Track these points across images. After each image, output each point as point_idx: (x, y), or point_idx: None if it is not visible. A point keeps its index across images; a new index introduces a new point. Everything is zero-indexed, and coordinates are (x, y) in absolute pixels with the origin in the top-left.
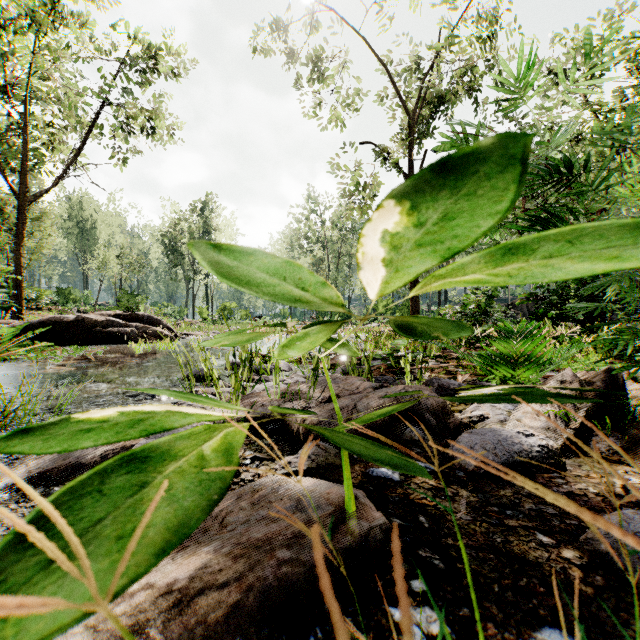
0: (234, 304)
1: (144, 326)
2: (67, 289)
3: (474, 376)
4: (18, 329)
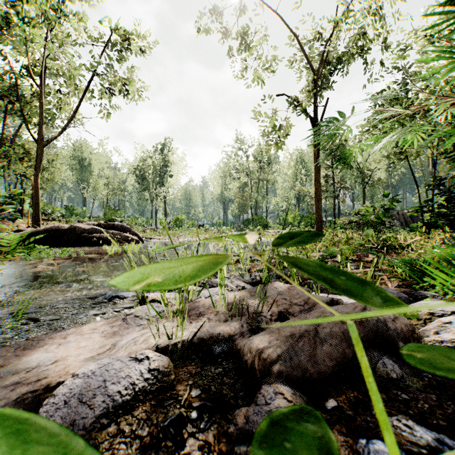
0: (184, 216)
1: (118, 232)
2: (72, 206)
3: (399, 281)
4: (24, 235)
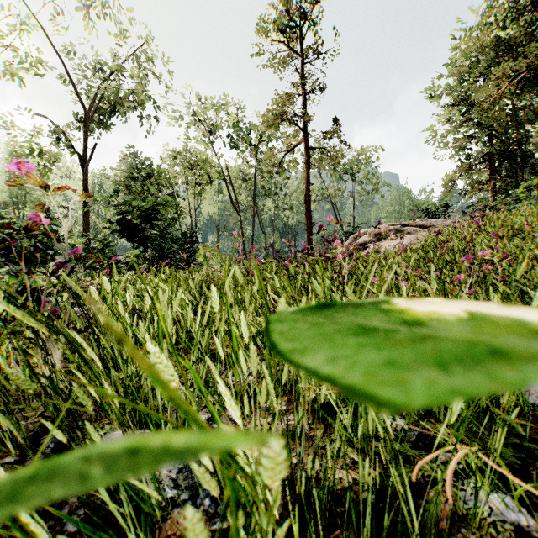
0: None
1: None
2: None
3: None
4: None
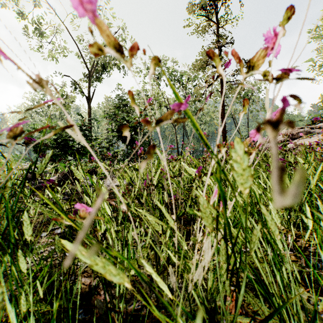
0: None
1: None
2: None
3: None
4: None
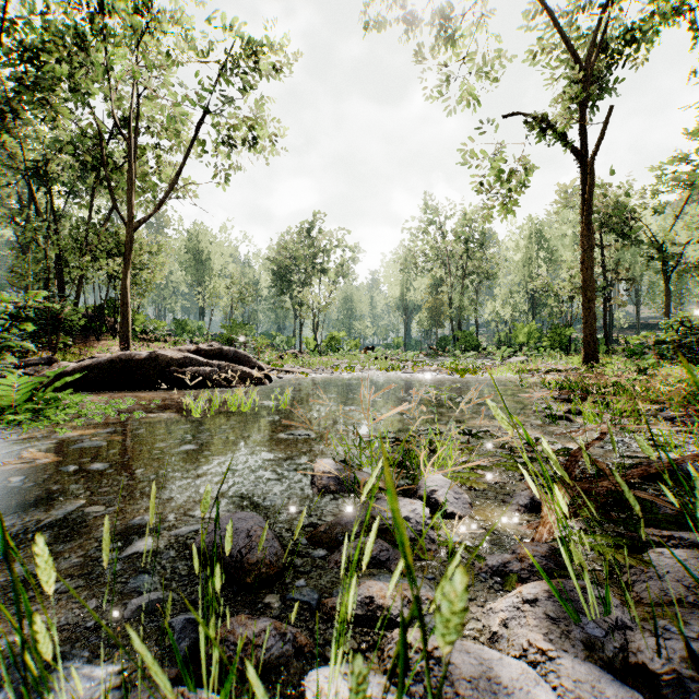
0: (343, 333)
1: (228, 365)
2: (184, 320)
3: None
4: (53, 374)
